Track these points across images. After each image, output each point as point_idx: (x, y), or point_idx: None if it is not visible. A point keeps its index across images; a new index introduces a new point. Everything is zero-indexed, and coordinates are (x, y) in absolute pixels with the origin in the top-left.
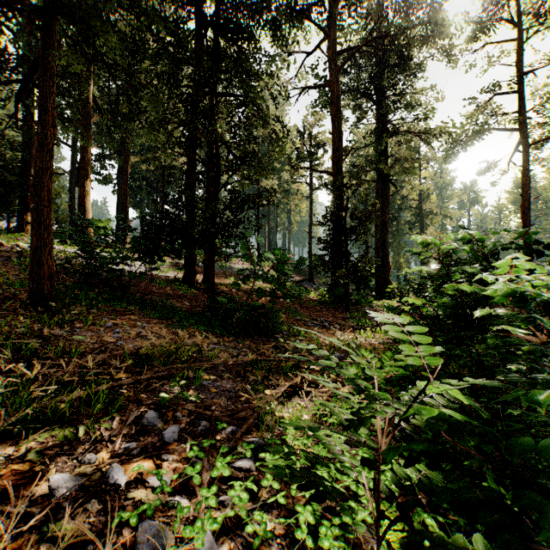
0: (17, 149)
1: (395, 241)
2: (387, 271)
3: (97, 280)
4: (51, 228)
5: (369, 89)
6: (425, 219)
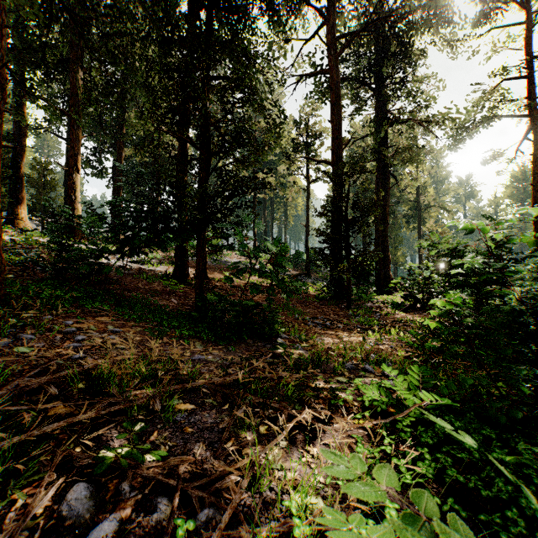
0: (6, 140)
1: (393, 234)
2: (387, 265)
3: (76, 275)
4: (0, 212)
5: (369, 77)
6: (422, 213)
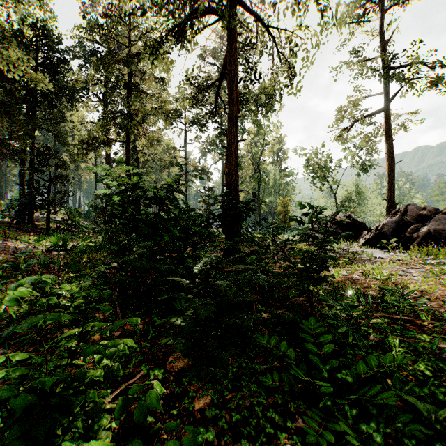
0: None
1: None
2: None
3: None
4: None
5: None
6: None
